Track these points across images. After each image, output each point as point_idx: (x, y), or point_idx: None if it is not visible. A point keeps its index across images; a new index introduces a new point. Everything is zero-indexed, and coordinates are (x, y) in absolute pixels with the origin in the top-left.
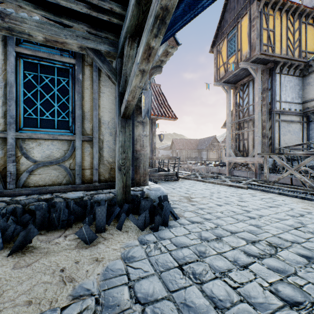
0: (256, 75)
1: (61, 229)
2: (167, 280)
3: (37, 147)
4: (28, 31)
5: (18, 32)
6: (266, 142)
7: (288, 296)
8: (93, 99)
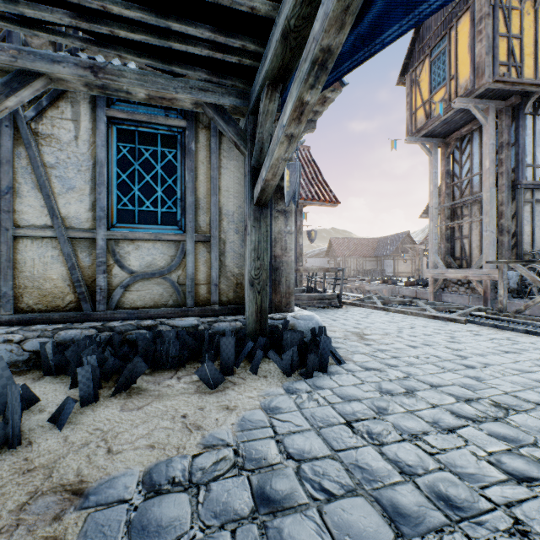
0: (485, 120)
1: (171, 369)
2: (330, 437)
3: (134, 252)
4: (126, 88)
5: (114, 90)
6: (505, 241)
7: (517, 469)
8: (212, 179)
